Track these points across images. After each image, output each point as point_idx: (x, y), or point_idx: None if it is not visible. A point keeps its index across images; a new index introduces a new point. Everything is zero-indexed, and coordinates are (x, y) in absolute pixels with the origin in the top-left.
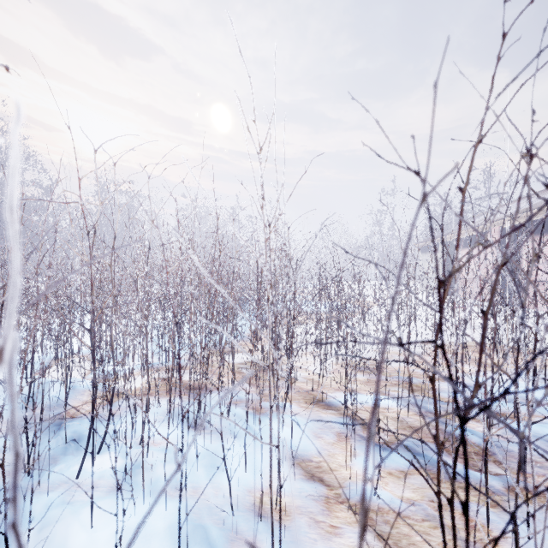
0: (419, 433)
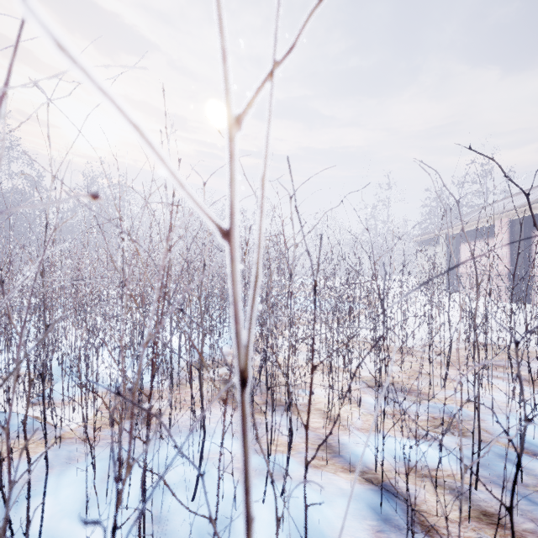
0: (508, 531)
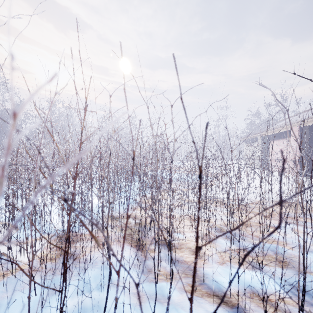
0: None
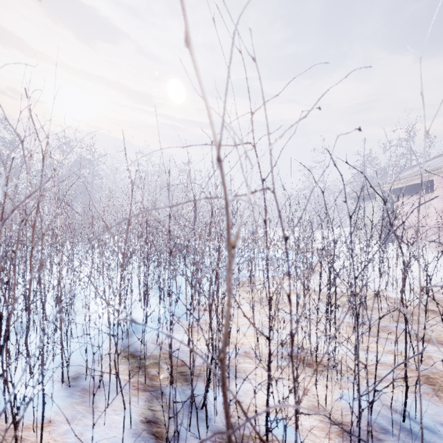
0: None
